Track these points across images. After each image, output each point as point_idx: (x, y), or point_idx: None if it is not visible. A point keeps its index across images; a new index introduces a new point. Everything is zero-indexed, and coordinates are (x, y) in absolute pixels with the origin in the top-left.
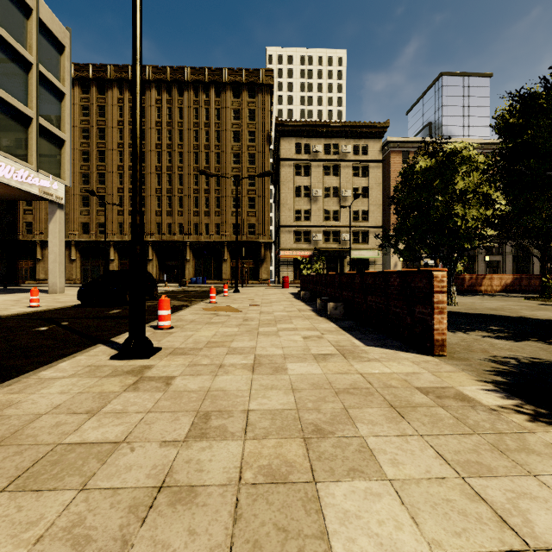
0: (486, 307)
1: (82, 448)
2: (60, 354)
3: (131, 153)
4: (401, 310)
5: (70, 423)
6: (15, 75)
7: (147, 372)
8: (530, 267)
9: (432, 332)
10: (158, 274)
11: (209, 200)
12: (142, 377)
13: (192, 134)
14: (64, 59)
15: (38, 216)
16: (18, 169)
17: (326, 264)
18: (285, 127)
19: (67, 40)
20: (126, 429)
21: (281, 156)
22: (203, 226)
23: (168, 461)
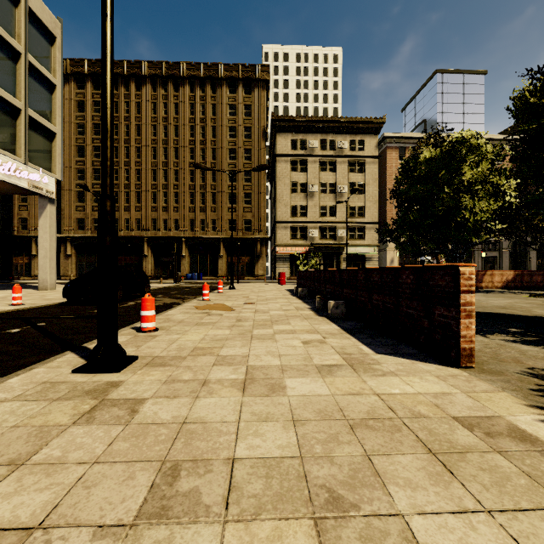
0: (494, 305)
1: None
2: (18, 365)
3: (127, 148)
4: (416, 312)
5: None
6: (3, 64)
7: (113, 392)
8: (527, 263)
9: (458, 339)
10: (153, 270)
11: (204, 196)
12: (104, 400)
13: (188, 130)
14: (55, 50)
15: (33, 212)
16: (5, 162)
17: (322, 260)
18: (281, 122)
19: (58, 31)
20: (52, 497)
21: (277, 152)
22: (198, 222)
23: None
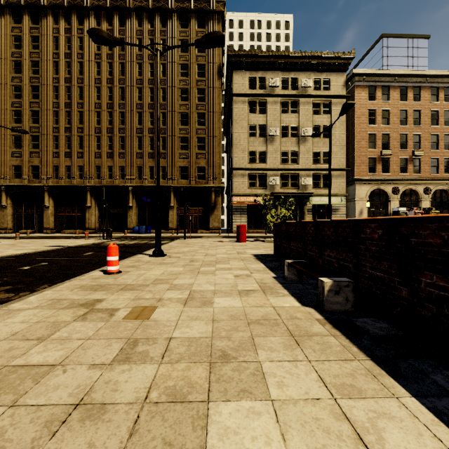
0: None
1: None
2: None
3: (68, 88)
4: None
5: None
6: None
7: None
8: None
9: None
10: (98, 223)
11: (153, 140)
12: None
13: (135, 68)
14: None
15: None
16: None
17: None
18: (238, 58)
19: None
20: None
21: (234, 91)
22: (147, 169)
23: None
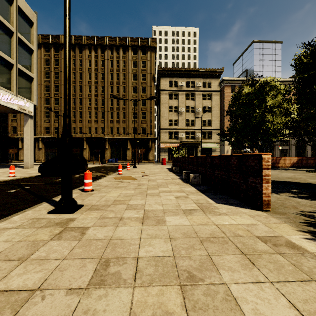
0: (285, 177)
1: (3, 296)
2: (17, 209)
3: (74, 86)
4: (238, 180)
5: (2, 270)
6: (3, 38)
7: (71, 223)
8: (305, 153)
9: (261, 195)
10: (89, 157)
11: (119, 114)
12: (66, 227)
13: (109, 76)
14: (33, 30)
15: (20, 123)
16: (5, 94)
17: (187, 151)
18: (163, 71)
19: (35, 19)
20: (43, 275)
21: (161, 88)
22: (115, 129)
23: (69, 312)
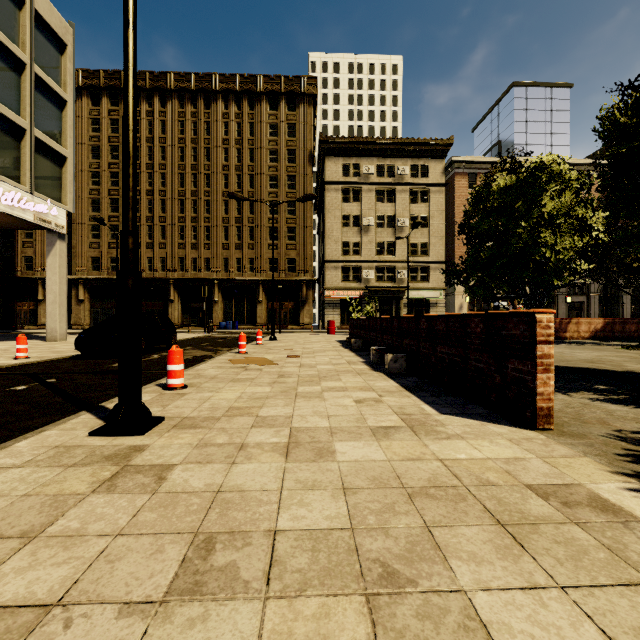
0: (580, 358)
1: None
2: (27, 427)
3: (149, 175)
4: (486, 366)
5: None
6: (5, 77)
7: (136, 457)
8: (620, 310)
9: (534, 397)
10: (181, 318)
11: (241, 231)
12: (126, 466)
13: (221, 153)
14: (65, 60)
15: (39, 250)
16: (8, 191)
17: (379, 306)
18: (331, 144)
19: (69, 37)
20: (71, 572)
21: (326, 179)
22: (234, 261)
23: None
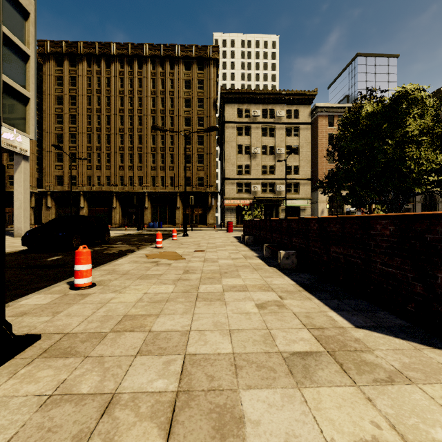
0: None
1: None
2: None
3: (98, 116)
4: (399, 272)
5: None
6: None
7: None
8: None
9: None
10: (121, 219)
11: (164, 157)
12: None
13: (150, 101)
14: (29, 25)
15: None
16: None
17: (263, 211)
18: (229, 94)
19: (32, 8)
20: None
21: (225, 119)
22: (159, 179)
23: None
